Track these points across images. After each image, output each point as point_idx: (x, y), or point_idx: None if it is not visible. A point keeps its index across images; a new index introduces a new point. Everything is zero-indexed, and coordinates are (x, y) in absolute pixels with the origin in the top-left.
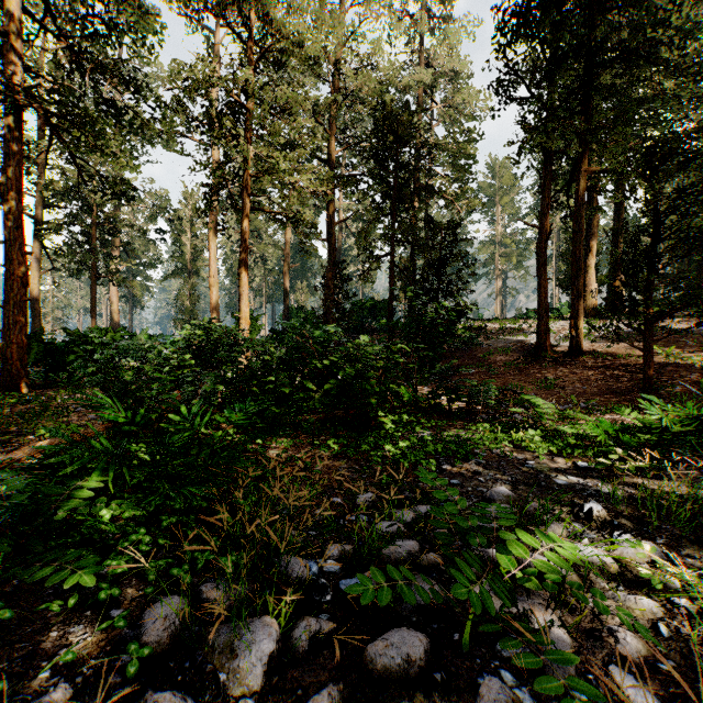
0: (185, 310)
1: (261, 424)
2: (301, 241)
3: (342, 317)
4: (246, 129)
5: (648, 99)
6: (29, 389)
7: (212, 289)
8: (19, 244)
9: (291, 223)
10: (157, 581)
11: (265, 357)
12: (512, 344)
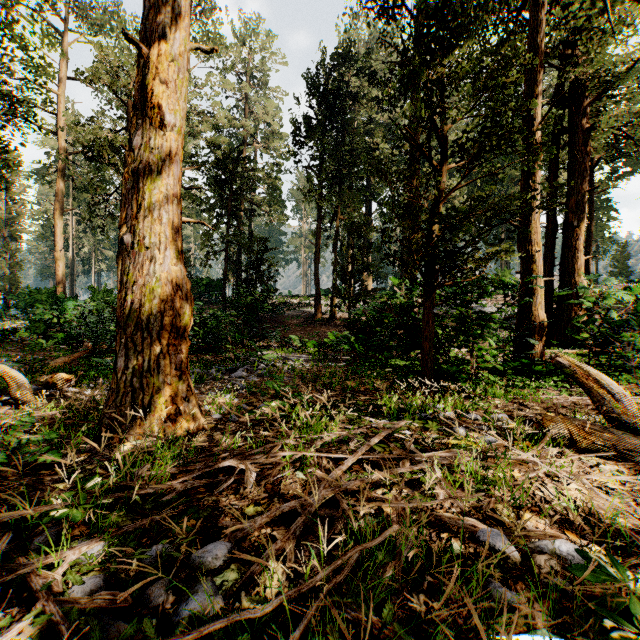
0: (5, 276)
1: None
2: None
3: None
4: (124, 163)
5: (361, 190)
6: None
7: (58, 262)
8: None
9: None
10: None
11: None
12: (302, 313)
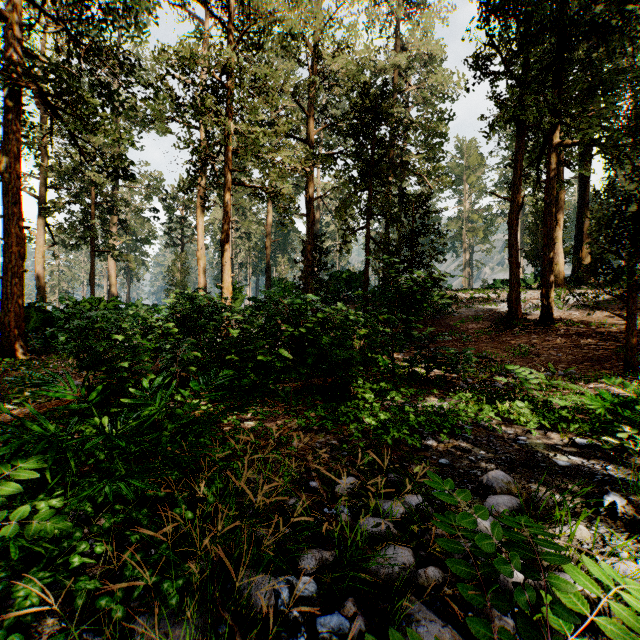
0: (176, 282)
1: (239, 392)
2: (281, 214)
3: (320, 288)
4: (228, 107)
5: (622, 70)
6: (25, 355)
7: (199, 262)
8: (16, 218)
9: (271, 197)
10: (87, 606)
11: (243, 325)
12: (483, 312)
